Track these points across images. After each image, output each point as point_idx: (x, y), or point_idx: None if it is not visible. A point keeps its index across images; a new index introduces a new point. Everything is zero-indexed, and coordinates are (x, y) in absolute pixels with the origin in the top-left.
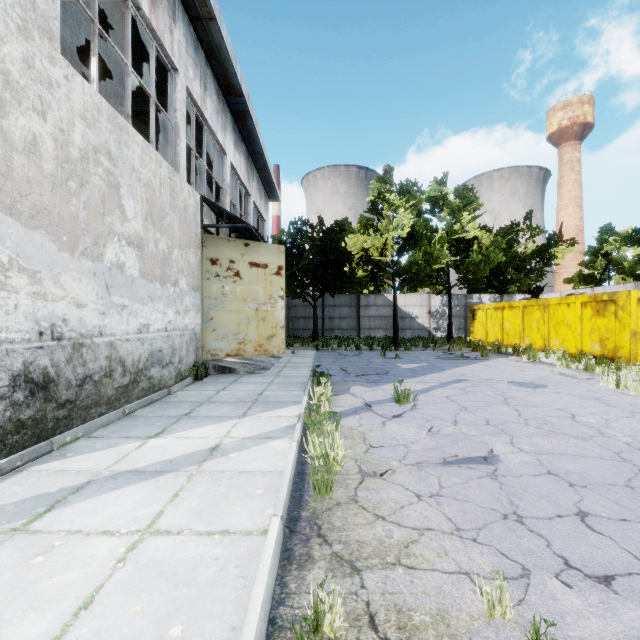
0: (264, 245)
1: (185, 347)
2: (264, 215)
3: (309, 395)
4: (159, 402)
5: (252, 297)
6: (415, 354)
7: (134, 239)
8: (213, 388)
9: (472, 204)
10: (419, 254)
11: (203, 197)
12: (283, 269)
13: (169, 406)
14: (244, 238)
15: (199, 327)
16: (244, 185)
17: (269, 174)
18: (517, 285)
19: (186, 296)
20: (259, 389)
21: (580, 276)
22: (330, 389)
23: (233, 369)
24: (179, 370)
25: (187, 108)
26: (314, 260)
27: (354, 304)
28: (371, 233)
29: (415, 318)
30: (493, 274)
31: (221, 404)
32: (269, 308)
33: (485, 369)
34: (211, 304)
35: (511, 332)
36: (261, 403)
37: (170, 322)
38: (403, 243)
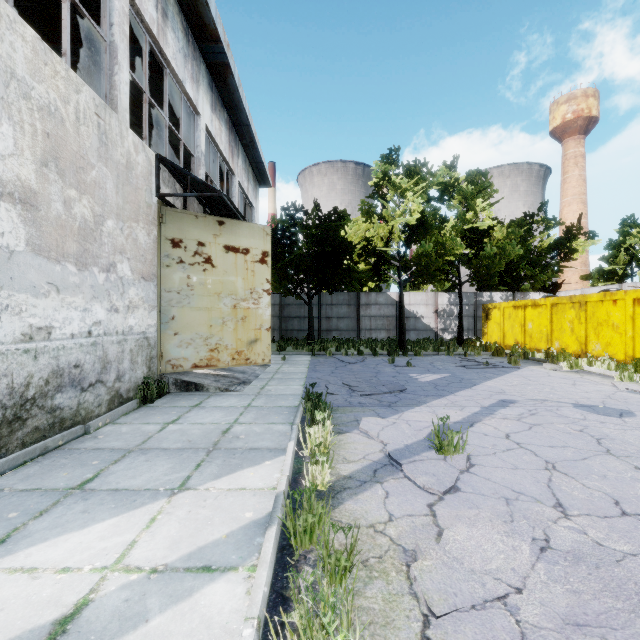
0: (244, 224)
1: (128, 358)
2: (252, 201)
3: (299, 433)
4: (58, 451)
5: (228, 291)
6: (428, 360)
7: (14, 189)
8: (161, 419)
9: (486, 191)
10: (430, 244)
11: (160, 156)
12: (269, 256)
13: (67, 461)
14: (219, 216)
15: (154, 330)
16: (226, 160)
17: (257, 152)
18: (530, 282)
19: (130, 287)
20: (227, 420)
21: (599, 272)
22: (331, 429)
23: (200, 385)
24: (117, 391)
25: (152, 59)
26: (309, 251)
27: (353, 302)
28: (375, 220)
29: (420, 318)
30: (505, 270)
31: (156, 456)
32: (251, 305)
33: (526, 383)
34: (172, 299)
35: (535, 334)
36: (221, 453)
37: (98, 323)
38: (410, 233)
